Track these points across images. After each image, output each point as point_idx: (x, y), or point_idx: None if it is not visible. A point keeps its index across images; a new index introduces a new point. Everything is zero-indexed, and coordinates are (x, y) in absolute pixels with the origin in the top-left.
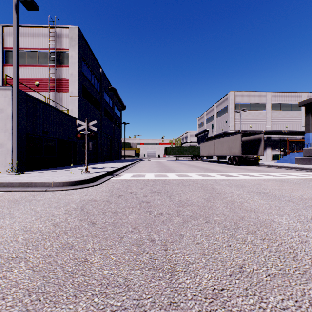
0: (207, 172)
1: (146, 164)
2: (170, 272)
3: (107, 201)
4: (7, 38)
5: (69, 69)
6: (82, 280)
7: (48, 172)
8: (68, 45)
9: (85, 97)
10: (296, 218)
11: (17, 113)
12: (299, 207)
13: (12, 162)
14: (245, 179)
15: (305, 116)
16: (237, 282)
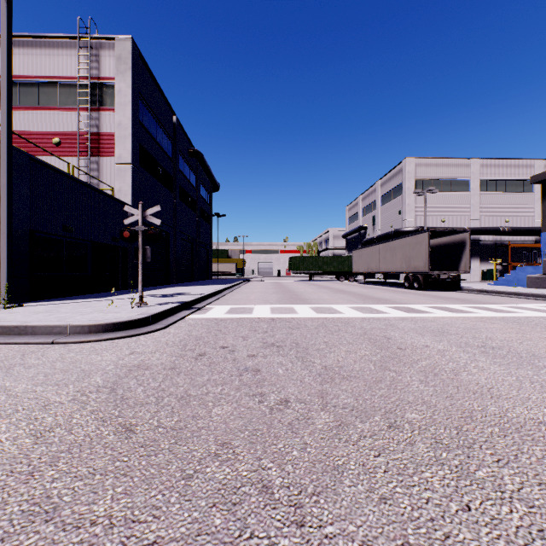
0: (370, 304)
1: (256, 288)
2: None
3: (173, 367)
4: None
5: (116, 115)
6: None
7: (69, 303)
8: (112, 70)
9: (145, 167)
10: None
11: (9, 191)
12: None
13: None
14: (445, 318)
15: (543, 201)
16: None
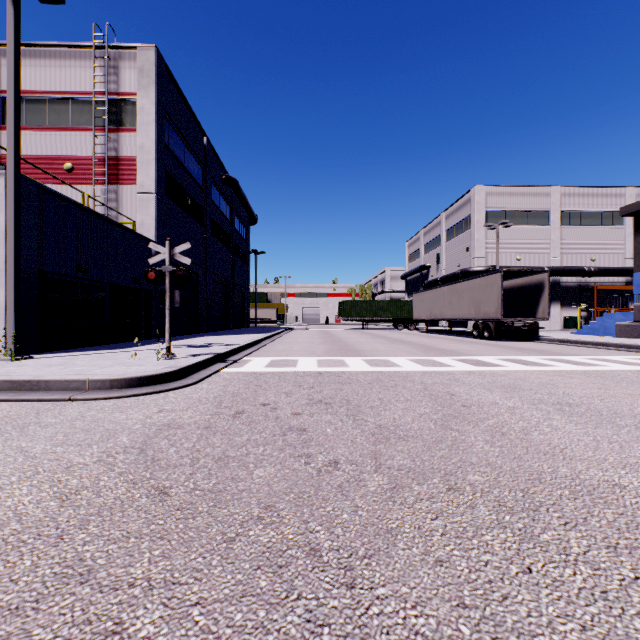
0: (432, 356)
1: (300, 337)
2: None
3: (208, 426)
4: (5, 70)
5: (138, 137)
6: None
7: (85, 355)
8: (134, 84)
9: (171, 196)
10: None
11: (17, 226)
12: None
13: (5, 334)
14: (518, 372)
15: (634, 236)
16: None
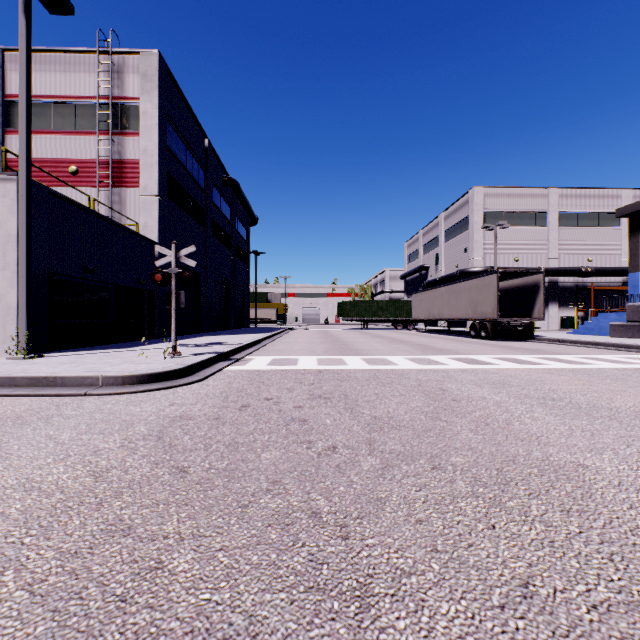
0: (429, 355)
1: (300, 337)
2: (359, 599)
3: (217, 418)
4: (11, 75)
5: (141, 141)
6: (145, 619)
7: (93, 354)
8: (137, 89)
9: (174, 199)
10: (632, 458)
11: (29, 230)
12: (634, 432)
13: (17, 333)
14: (509, 370)
15: (630, 237)
16: (521, 625)
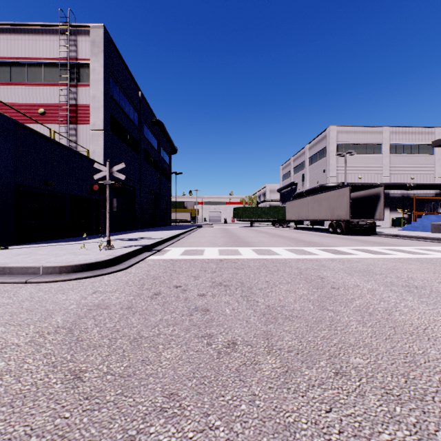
0: (302, 246)
1: (207, 233)
2: None
3: (129, 306)
4: None
5: (91, 90)
6: None
7: (48, 246)
8: (88, 53)
9: (115, 133)
10: None
11: None
12: None
13: None
14: (368, 259)
15: None
16: None
